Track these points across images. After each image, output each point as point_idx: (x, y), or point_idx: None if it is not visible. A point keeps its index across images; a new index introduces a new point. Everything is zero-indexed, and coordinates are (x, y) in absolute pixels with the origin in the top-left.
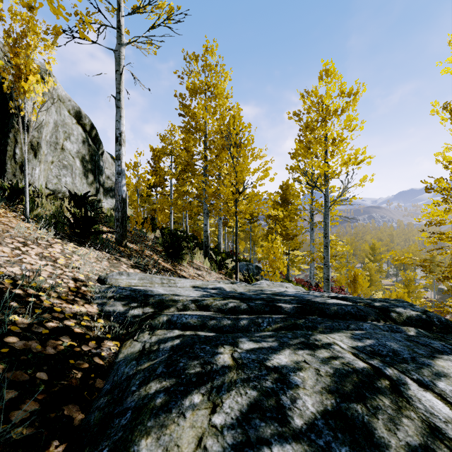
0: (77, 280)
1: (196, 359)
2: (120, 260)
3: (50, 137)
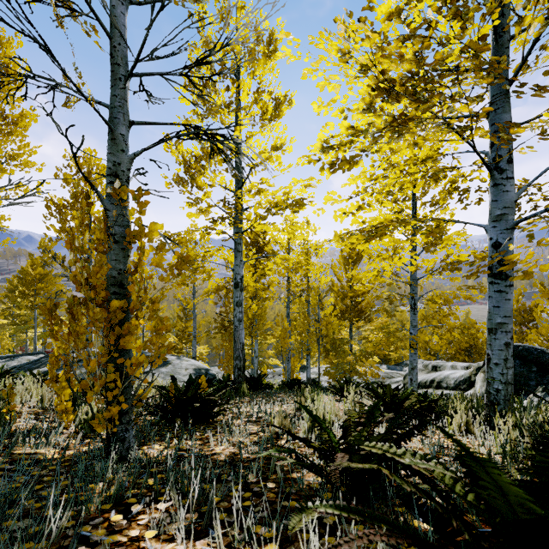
0: None
1: None
2: None
3: None
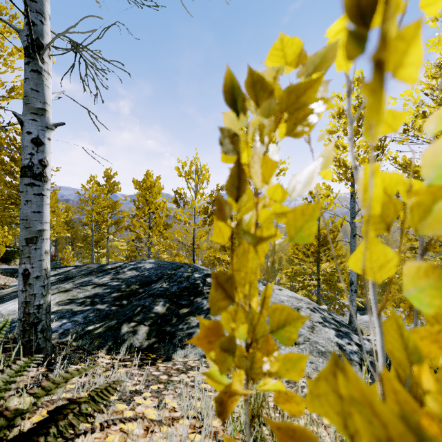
0: None
1: None
2: None
3: None
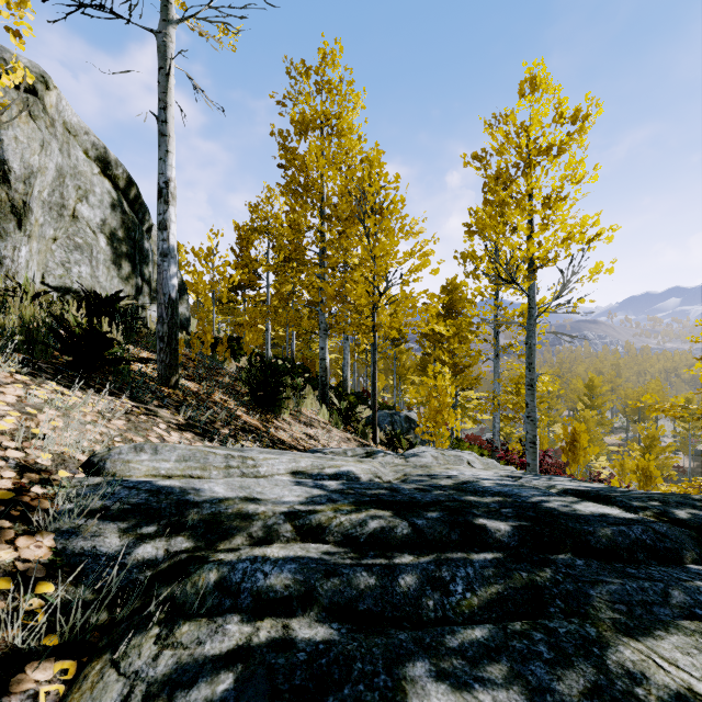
0: (28, 467)
1: None
2: (156, 414)
3: (49, 194)
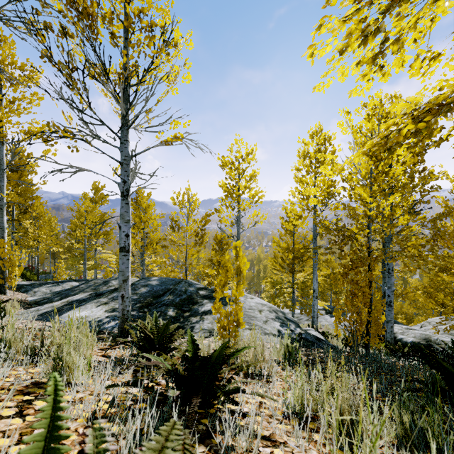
0: None
1: (36, 287)
2: None
3: None
